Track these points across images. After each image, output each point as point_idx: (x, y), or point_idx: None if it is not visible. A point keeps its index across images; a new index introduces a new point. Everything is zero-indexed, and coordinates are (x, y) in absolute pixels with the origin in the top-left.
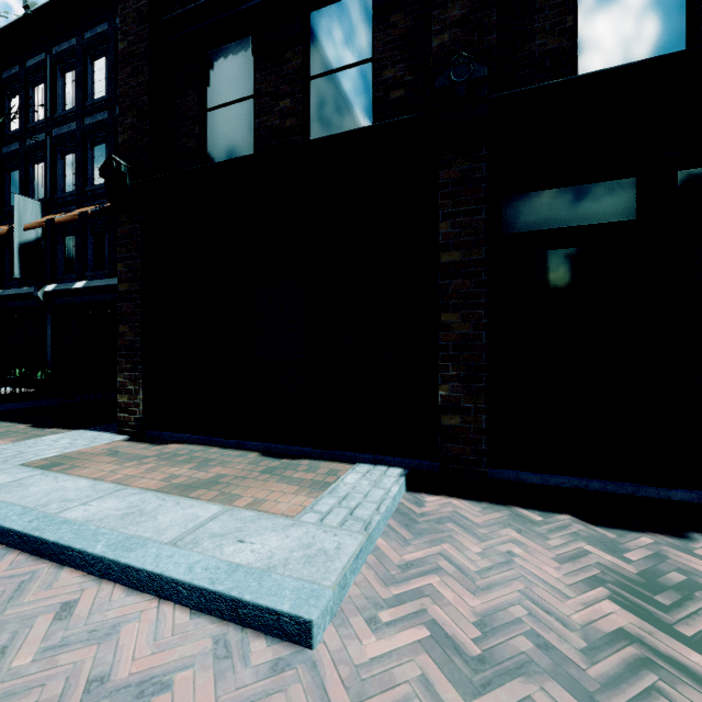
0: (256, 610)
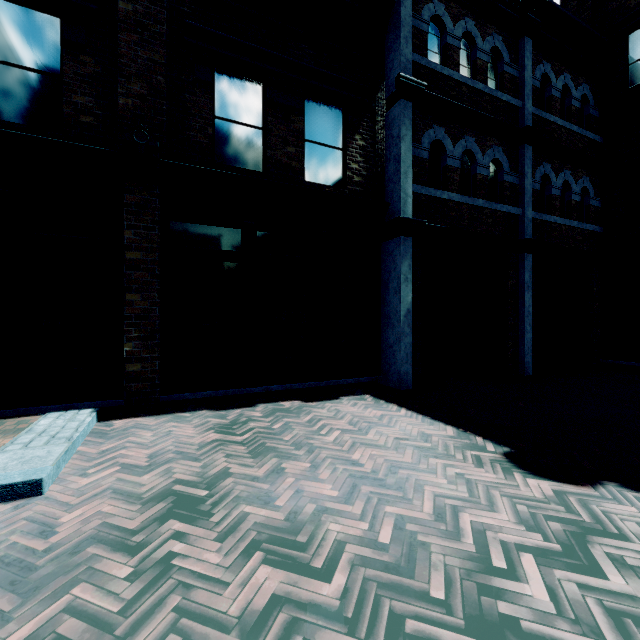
0: None
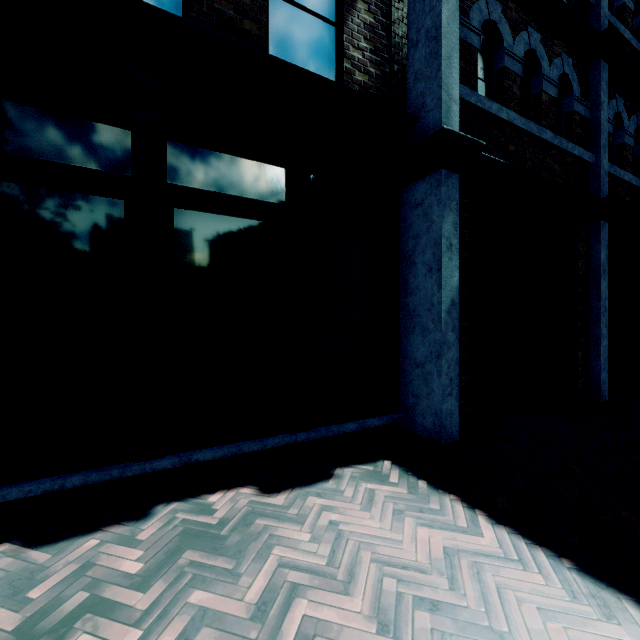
0: None
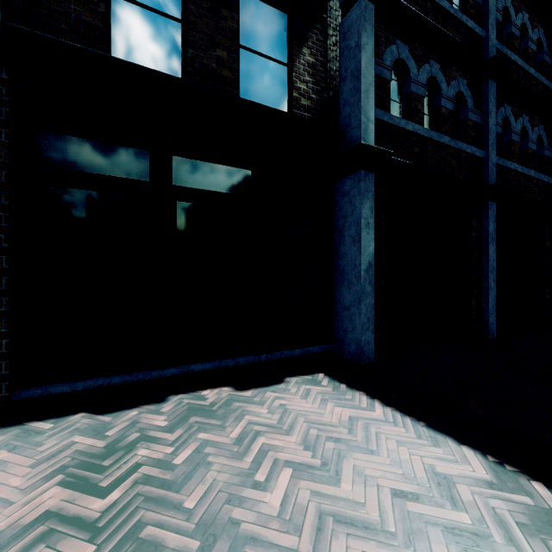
0: None
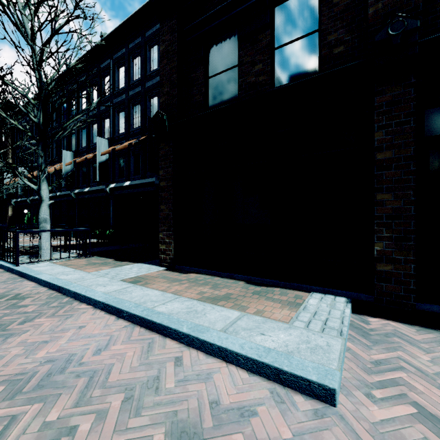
0: (292, 377)
